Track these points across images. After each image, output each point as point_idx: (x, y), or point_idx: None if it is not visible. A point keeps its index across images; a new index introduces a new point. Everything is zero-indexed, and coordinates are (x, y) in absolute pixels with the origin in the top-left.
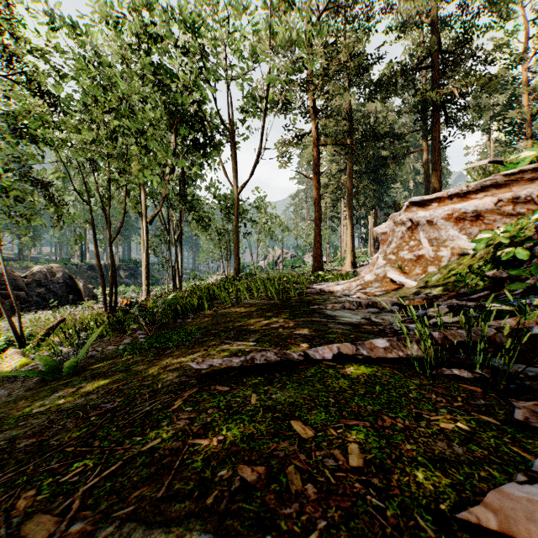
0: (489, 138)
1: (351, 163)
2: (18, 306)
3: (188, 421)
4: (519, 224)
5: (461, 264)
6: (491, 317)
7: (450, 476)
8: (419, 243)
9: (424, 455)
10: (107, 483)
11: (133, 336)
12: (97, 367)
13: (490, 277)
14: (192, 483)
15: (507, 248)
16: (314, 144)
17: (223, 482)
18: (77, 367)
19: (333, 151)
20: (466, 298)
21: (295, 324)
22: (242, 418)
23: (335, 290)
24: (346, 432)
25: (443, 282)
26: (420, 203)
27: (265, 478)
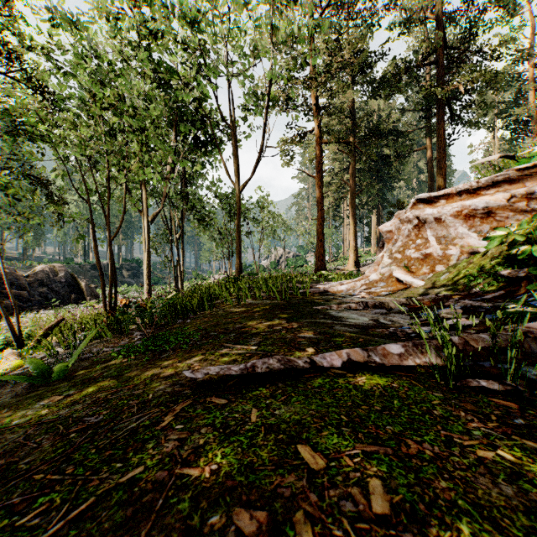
0: (494, 136)
1: (354, 161)
2: (16, 306)
3: (178, 443)
4: (533, 220)
5: (471, 263)
6: (523, 321)
7: (504, 530)
8: (427, 241)
9: (464, 496)
10: (71, 530)
11: (131, 337)
12: (89, 372)
13: (505, 277)
14: (174, 534)
15: (522, 246)
16: (317, 142)
17: (213, 533)
18: (70, 371)
19: (336, 150)
20: (480, 299)
21: (299, 326)
22: (240, 440)
23: (339, 290)
24: (365, 462)
25: (452, 282)
26: (427, 200)
27: (267, 529)
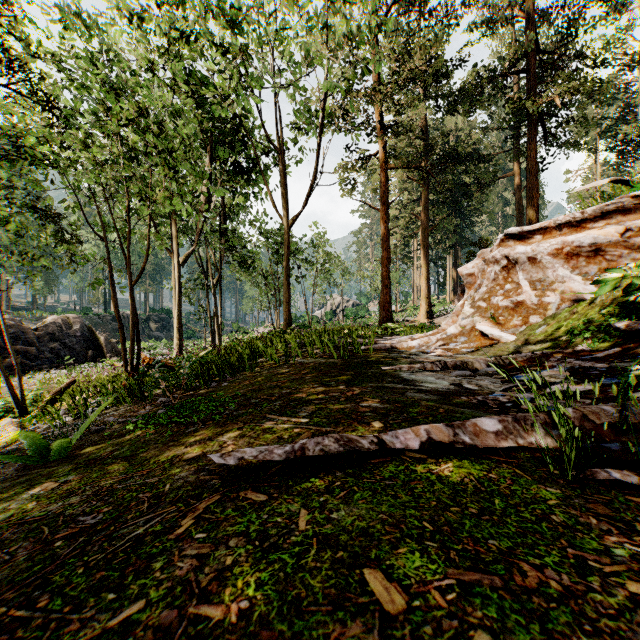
0: (595, 160)
1: (427, 191)
2: (18, 365)
3: (196, 562)
4: None
5: (574, 313)
6: None
7: None
8: (518, 286)
9: None
10: None
11: (154, 404)
12: (97, 449)
13: (620, 330)
14: None
15: None
16: (382, 167)
17: None
18: (74, 448)
19: (404, 177)
20: (589, 358)
21: (361, 392)
22: (283, 559)
23: (410, 346)
24: (463, 600)
25: (552, 336)
26: (519, 236)
27: None
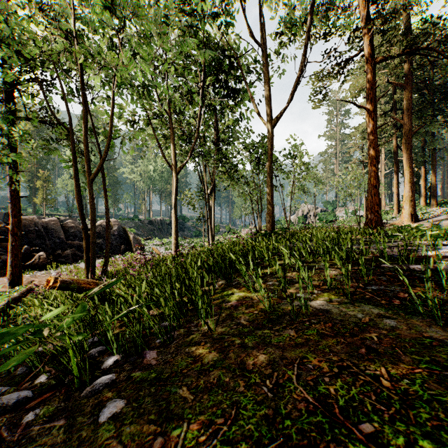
0: None
1: (410, 93)
2: None
3: None
4: None
5: None
6: None
7: None
8: None
9: None
10: None
11: None
12: None
13: None
14: None
15: None
16: (369, 62)
17: None
18: None
19: (384, 82)
20: None
21: None
22: None
23: None
24: None
25: None
26: None
27: None
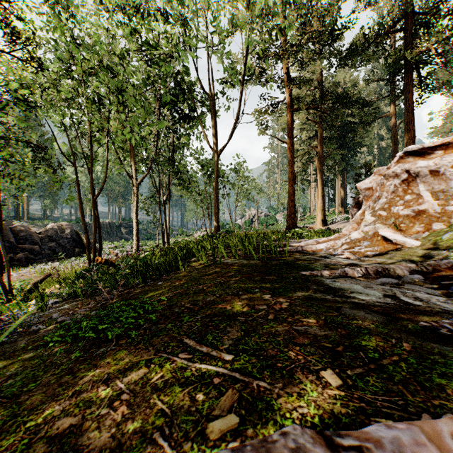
0: None
1: (322, 129)
2: (7, 261)
3: None
4: None
5: None
6: None
7: None
8: (418, 197)
9: None
10: None
11: (97, 301)
12: (3, 368)
13: None
14: None
15: None
16: (288, 110)
17: None
18: None
19: (304, 118)
20: None
21: (290, 306)
22: None
23: (318, 248)
24: None
25: None
26: (418, 152)
27: None
